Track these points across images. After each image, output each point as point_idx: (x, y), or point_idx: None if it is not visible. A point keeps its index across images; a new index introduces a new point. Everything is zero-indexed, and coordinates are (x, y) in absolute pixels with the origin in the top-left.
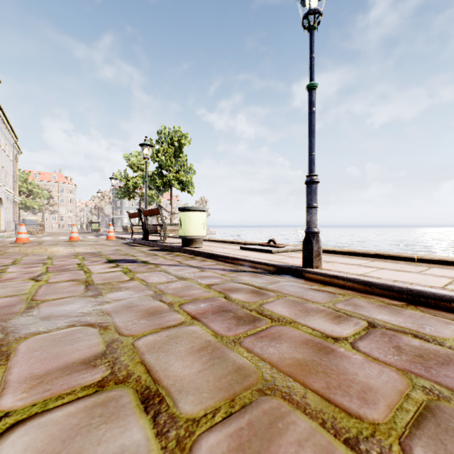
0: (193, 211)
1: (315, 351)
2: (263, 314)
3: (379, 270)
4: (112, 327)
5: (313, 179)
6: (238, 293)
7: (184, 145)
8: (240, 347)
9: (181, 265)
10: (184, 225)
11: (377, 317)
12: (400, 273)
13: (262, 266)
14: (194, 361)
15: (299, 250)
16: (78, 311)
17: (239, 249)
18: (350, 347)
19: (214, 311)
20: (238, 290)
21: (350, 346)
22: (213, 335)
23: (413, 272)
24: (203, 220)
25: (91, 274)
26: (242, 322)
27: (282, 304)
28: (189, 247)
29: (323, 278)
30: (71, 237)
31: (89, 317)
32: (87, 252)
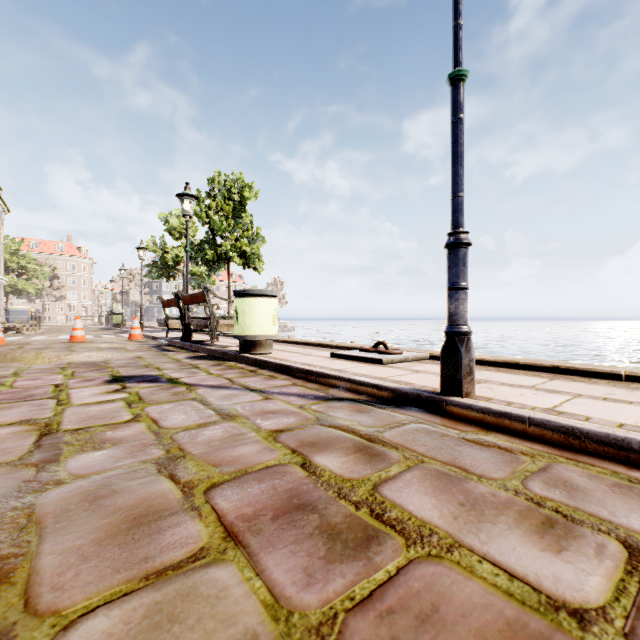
0: (256, 296)
1: None
2: (384, 518)
3: (575, 399)
4: (22, 574)
5: (460, 238)
6: (329, 452)
7: (248, 199)
8: None
9: (233, 387)
10: (242, 319)
11: (633, 524)
12: (616, 406)
13: (370, 389)
14: None
15: (425, 358)
16: None
17: (329, 356)
18: None
19: (278, 510)
20: (329, 445)
21: None
22: (266, 608)
23: (638, 404)
24: (272, 311)
25: (67, 407)
26: (340, 548)
27: (420, 484)
28: (251, 354)
29: (482, 416)
30: (72, 336)
31: None
32: (86, 361)
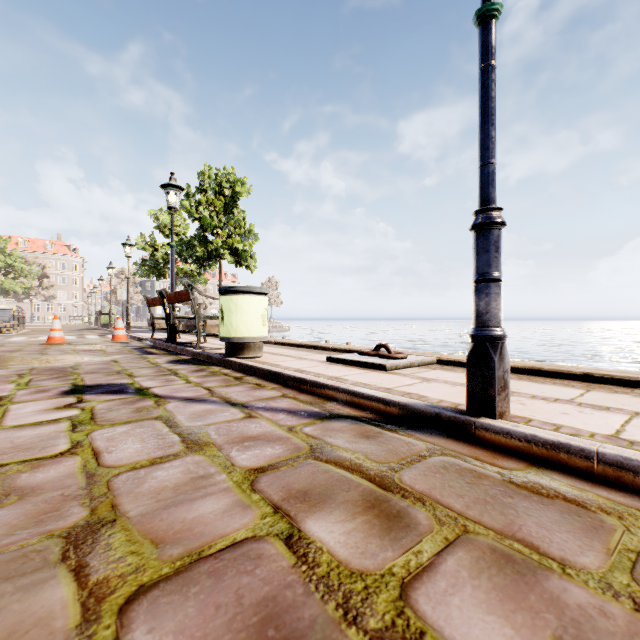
0: (244, 293)
1: None
2: None
3: (635, 420)
4: None
5: (493, 216)
6: (328, 511)
7: (240, 194)
8: None
9: (211, 400)
10: (227, 319)
11: None
12: None
13: (375, 404)
14: None
15: (432, 362)
16: None
17: (325, 361)
18: None
19: None
20: (327, 496)
21: None
22: None
23: None
24: (262, 311)
25: None
26: None
27: (474, 585)
28: (238, 358)
29: (527, 446)
30: (50, 337)
31: None
32: (53, 366)
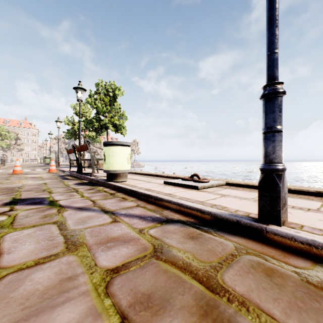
0: (117, 145)
1: None
2: None
3: None
4: None
5: (277, 88)
6: (167, 322)
7: (118, 95)
8: None
9: (93, 209)
10: (107, 160)
11: None
12: None
13: (194, 212)
14: None
15: (223, 184)
16: None
17: (163, 183)
18: None
19: None
20: (166, 301)
21: None
22: None
23: None
24: (127, 155)
25: None
26: None
27: None
28: (113, 182)
29: (308, 248)
30: (14, 170)
31: None
32: (8, 187)
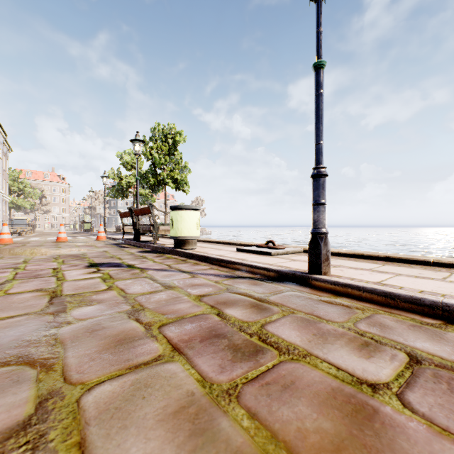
0: (185, 209)
1: (349, 413)
2: (267, 341)
3: (396, 277)
4: (59, 366)
5: (320, 171)
6: (234, 307)
7: (179, 142)
8: (238, 405)
9: (171, 270)
10: (175, 225)
11: (416, 345)
12: (422, 280)
13: (262, 271)
14: (164, 439)
15: (300, 251)
16: (24, 337)
17: (235, 251)
18: (399, 403)
19: (203, 337)
20: (234, 303)
21: (398, 401)
22: (198, 382)
23: (437, 279)
24: (196, 220)
25: (64, 281)
26: (240, 355)
27: (290, 325)
28: (182, 249)
29: (334, 287)
30: (58, 237)
31: (33, 348)
32: (70, 254)
